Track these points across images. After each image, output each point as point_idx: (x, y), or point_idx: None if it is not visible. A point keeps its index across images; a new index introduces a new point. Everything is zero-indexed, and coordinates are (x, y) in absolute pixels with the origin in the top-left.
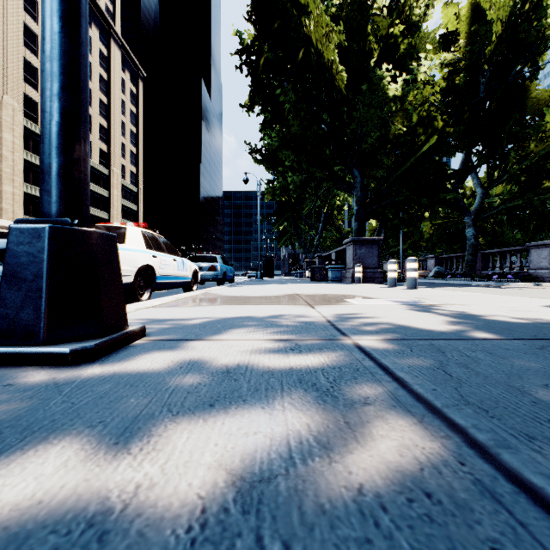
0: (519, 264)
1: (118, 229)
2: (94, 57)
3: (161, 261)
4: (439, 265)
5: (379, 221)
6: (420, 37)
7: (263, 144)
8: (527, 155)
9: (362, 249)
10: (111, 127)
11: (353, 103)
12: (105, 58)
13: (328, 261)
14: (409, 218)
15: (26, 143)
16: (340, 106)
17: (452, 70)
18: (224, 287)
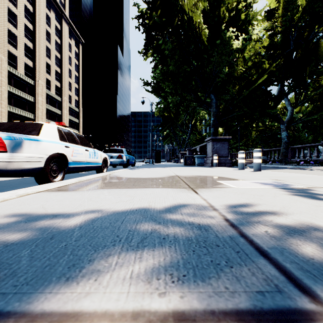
0: (316, 154)
1: (35, 125)
2: (52, 29)
3: (73, 151)
4: (263, 155)
5: (224, 128)
6: (251, 15)
7: (153, 78)
8: (320, 85)
9: (217, 144)
10: (62, 72)
11: (211, 52)
12: (59, 30)
13: (195, 152)
14: (245, 125)
15: (9, 81)
16: (202, 54)
17: (272, 32)
18: (126, 169)
